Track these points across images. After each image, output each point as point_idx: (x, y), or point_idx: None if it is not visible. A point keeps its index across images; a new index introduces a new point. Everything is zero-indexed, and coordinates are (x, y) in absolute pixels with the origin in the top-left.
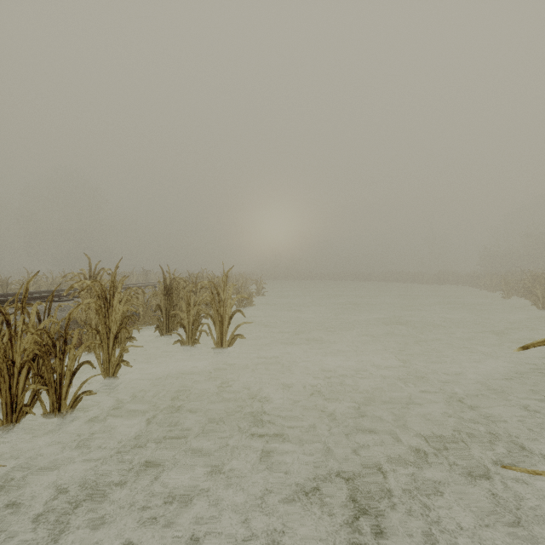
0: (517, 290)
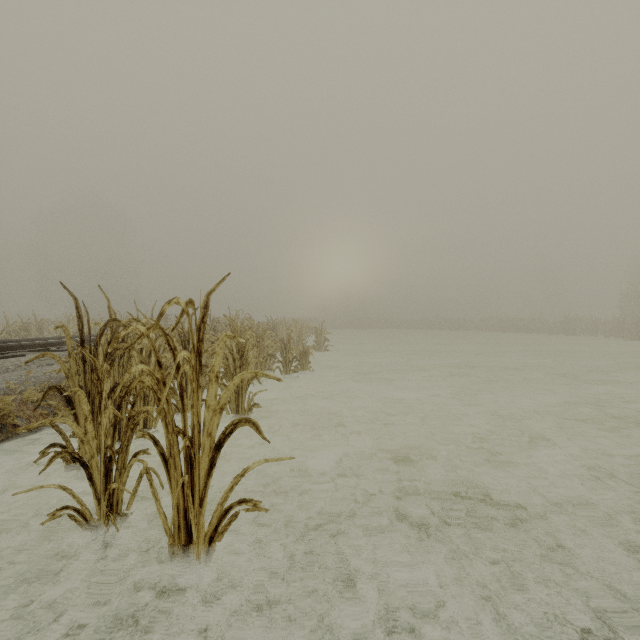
0: None
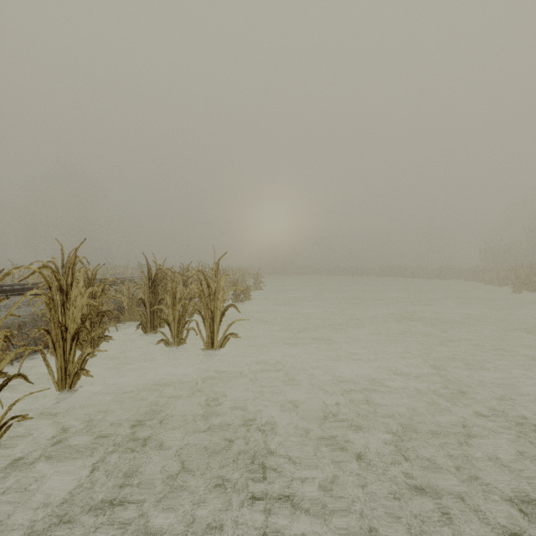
0: (527, 284)
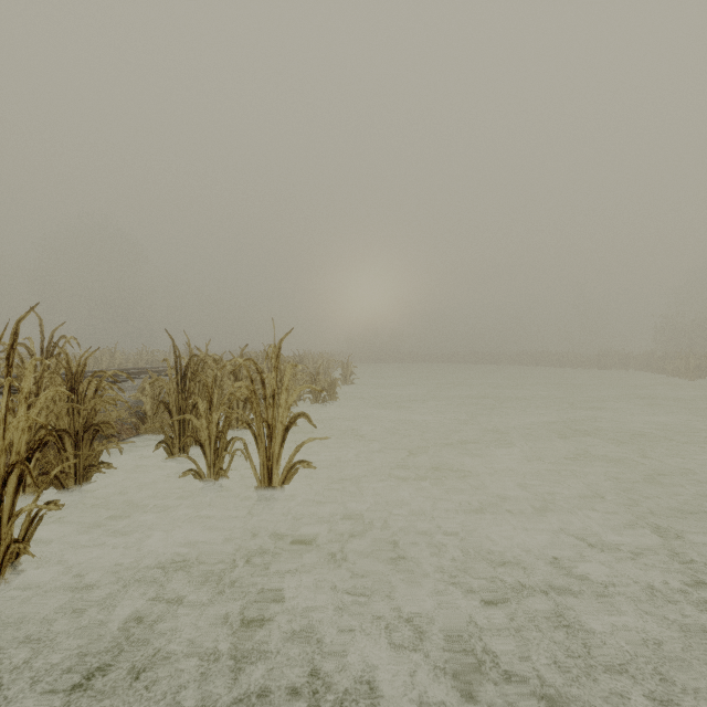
0: None
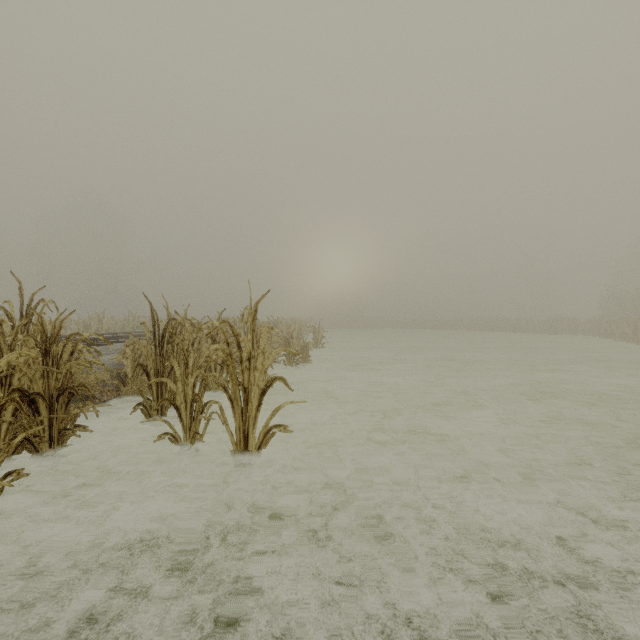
0: None
